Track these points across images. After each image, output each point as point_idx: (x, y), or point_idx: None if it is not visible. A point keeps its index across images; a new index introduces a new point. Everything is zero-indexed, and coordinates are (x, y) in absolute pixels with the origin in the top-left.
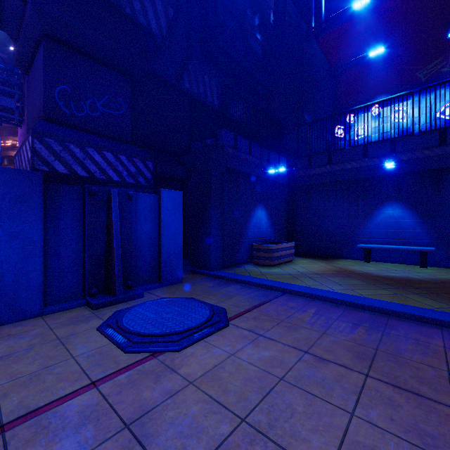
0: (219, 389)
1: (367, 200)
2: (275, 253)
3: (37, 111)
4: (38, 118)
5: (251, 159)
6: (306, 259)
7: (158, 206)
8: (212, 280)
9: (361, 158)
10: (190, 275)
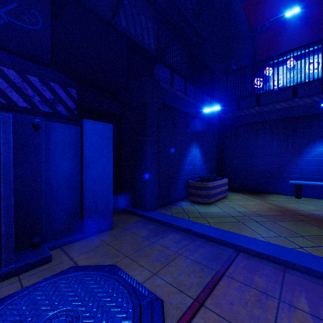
0: None
1: (297, 138)
2: (212, 191)
3: None
4: None
5: (186, 98)
6: (238, 195)
7: (81, 140)
8: (147, 225)
9: (290, 99)
10: (124, 216)
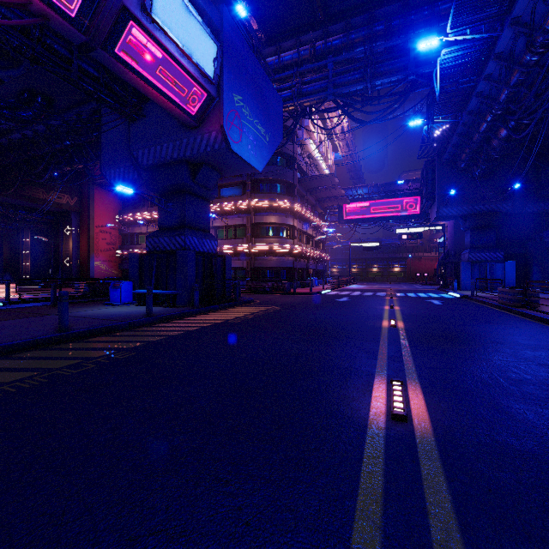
0: (496, 294)
1: None
2: None
3: (468, 245)
4: (468, 247)
5: None
6: None
7: (504, 267)
8: None
9: None
10: None
